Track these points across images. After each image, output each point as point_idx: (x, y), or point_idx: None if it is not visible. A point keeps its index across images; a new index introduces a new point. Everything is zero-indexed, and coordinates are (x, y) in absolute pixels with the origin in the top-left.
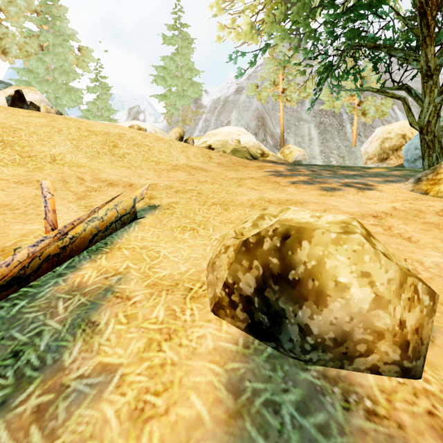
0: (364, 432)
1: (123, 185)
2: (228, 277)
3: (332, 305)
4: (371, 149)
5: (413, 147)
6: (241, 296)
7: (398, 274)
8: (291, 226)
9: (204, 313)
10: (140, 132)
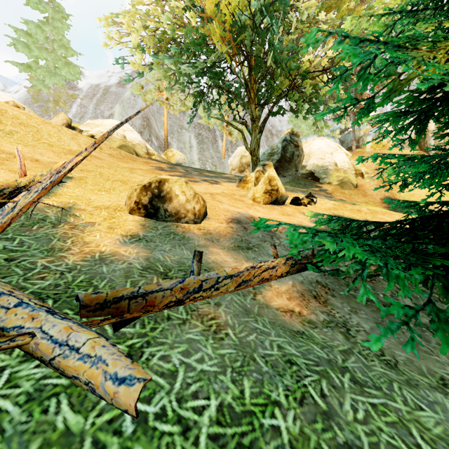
0: (180, 229)
1: (30, 159)
2: (137, 199)
3: (174, 201)
4: (234, 162)
5: None
6: (143, 205)
7: (193, 193)
8: (162, 179)
9: (126, 214)
10: (23, 111)
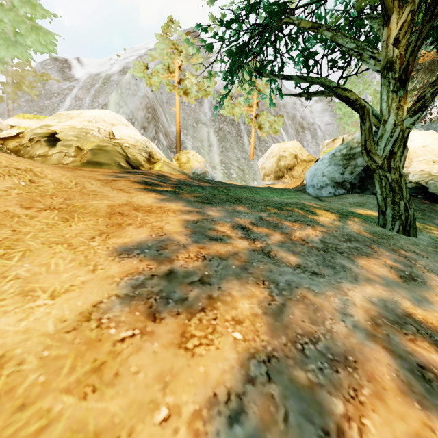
0: None
1: None
2: None
3: None
4: (268, 165)
5: (320, 172)
6: None
7: None
8: None
9: None
10: None
